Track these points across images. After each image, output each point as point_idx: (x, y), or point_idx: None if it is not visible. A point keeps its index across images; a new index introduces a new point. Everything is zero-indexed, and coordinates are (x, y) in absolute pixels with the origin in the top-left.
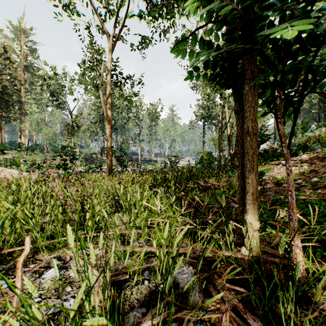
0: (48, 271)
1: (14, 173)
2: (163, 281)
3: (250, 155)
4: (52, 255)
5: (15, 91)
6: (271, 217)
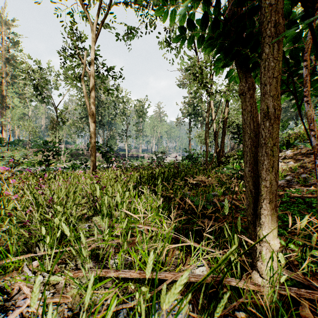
0: None
1: None
2: None
3: (268, 147)
4: None
5: None
6: None
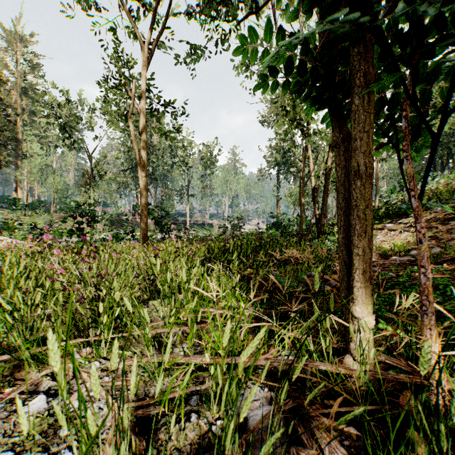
0: (33, 400)
1: (0, 242)
2: (221, 430)
3: (360, 210)
4: (44, 372)
5: (7, 124)
6: (382, 306)
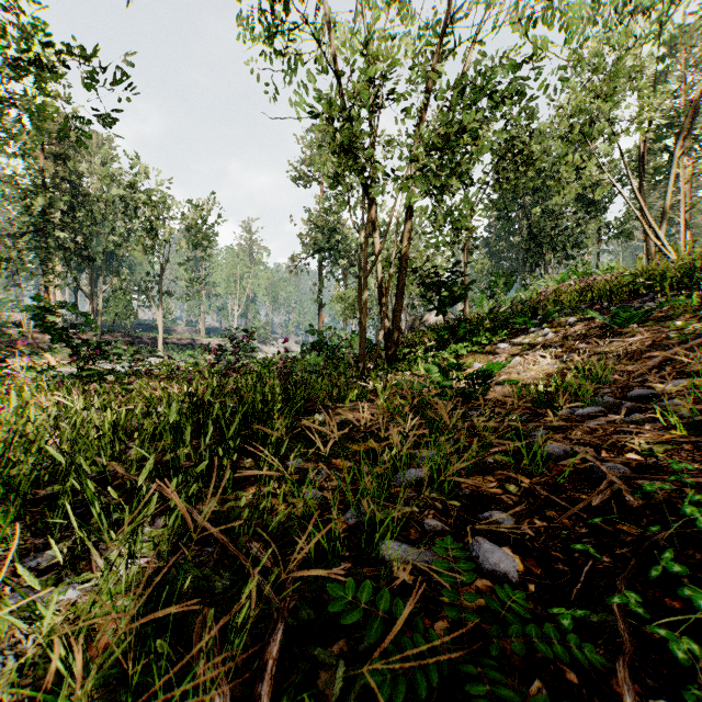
0: None
1: None
2: None
3: None
4: None
5: None
6: None
